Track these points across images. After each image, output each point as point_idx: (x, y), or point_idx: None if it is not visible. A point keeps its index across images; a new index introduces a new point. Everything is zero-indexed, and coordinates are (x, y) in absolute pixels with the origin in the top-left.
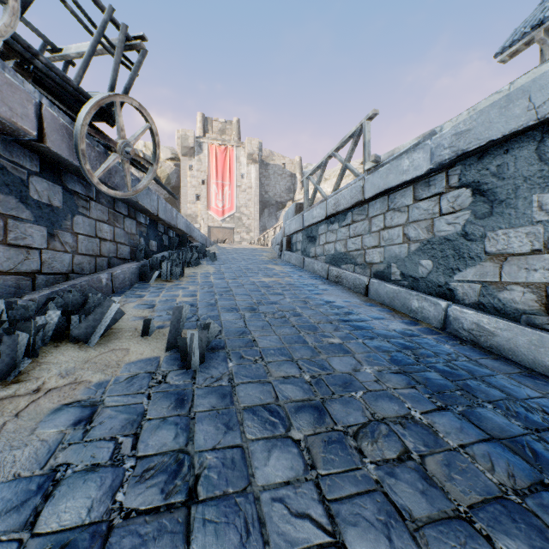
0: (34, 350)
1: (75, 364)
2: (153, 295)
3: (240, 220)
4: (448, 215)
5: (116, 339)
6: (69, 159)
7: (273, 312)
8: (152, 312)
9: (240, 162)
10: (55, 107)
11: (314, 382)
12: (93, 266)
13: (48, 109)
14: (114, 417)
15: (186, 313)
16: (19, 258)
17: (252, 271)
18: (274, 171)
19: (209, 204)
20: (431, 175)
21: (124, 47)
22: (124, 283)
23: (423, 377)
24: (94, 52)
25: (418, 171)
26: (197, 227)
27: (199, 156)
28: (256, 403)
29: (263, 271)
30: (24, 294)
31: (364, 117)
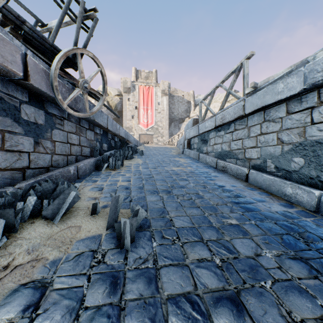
0: (15, 227)
1: (41, 240)
2: (102, 180)
3: (157, 130)
4: (319, 124)
5: (73, 216)
6: (46, 92)
7: (182, 195)
8: (100, 194)
9: (157, 95)
10: (36, 57)
11: (224, 266)
12: (65, 161)
13: (31, 58)
14: (57, 303)
15: (121, 201)
16: (13, 159)
17: (166, 162)
18: (177, 100)
19: (139, 121)
20: (303, 94)
21: (83, 17)
22: (86, 172)
23: (320, 264)
24: (63, 20)
25: (292, 92)
26: (132, 134)
27: (133, 93)
28: (177, 291)
29: (173, 162)
30: (17, 183)
31: (244, 57)
